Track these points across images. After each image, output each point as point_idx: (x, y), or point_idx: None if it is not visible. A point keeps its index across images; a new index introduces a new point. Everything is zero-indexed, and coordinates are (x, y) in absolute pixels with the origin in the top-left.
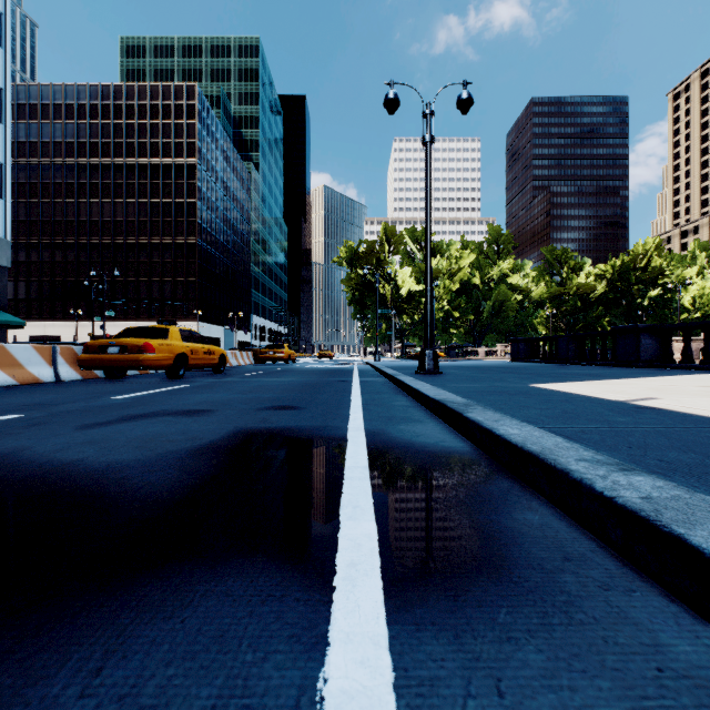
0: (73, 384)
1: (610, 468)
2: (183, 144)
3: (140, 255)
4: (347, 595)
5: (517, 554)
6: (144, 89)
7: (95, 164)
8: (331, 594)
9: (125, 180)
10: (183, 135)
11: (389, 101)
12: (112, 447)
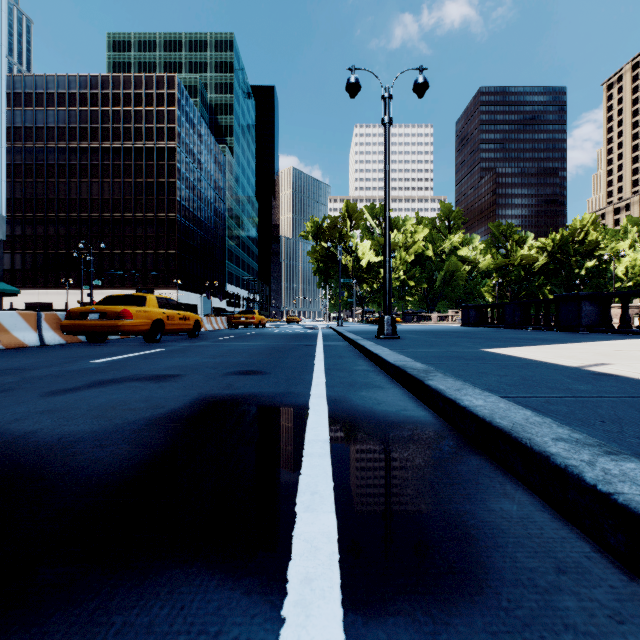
0: (56, 348)
1: (594, 451)
2: (164, 129)
3: (125, 230)
4: (298, 632)
5: (501, 562)
6: (129, 79)
7: (85, 147)
8: (278, 629)
9: (112, 161)
10: (164, 121)
11: (351, 85)
12: (71, 417)
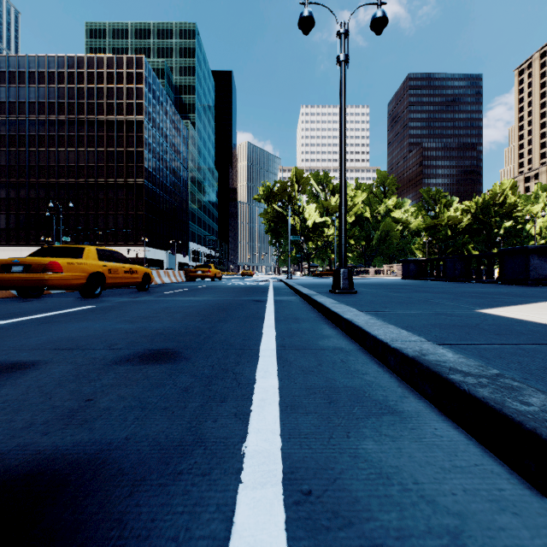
0: None
1: None
2: (133, 104)
3: (98, 193)
4: None
5: None
6: (102, 60)
7: (62, 120)
8: None
9: (86, 133)
10: (133, 97)
11: (304, 19)
12: None
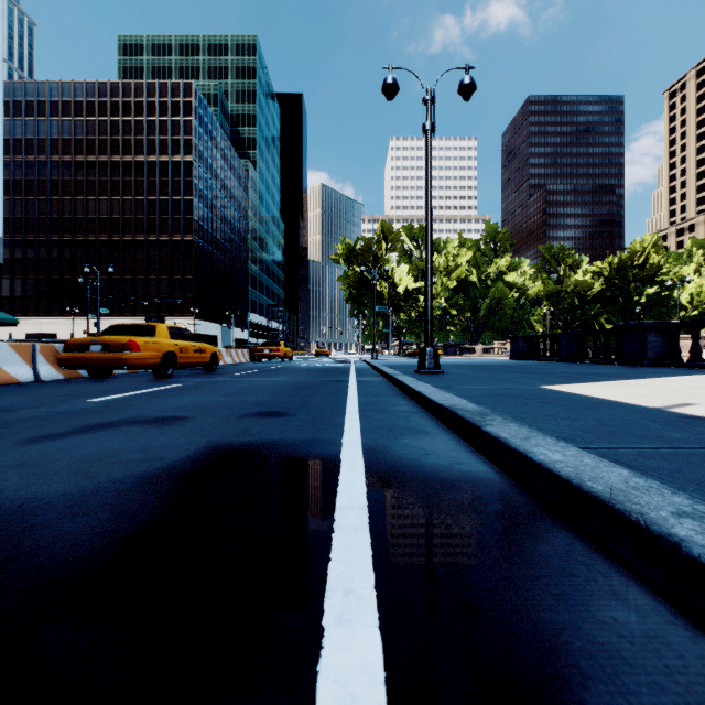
0: (52, 384)
1: None
2: (180, 141)
3: (136, 253)
4: None
5: None
6: (141, 86)
7: (92, 161)
8: None
9: (122, 177)
10: (180, 133)
11: (388, 86)
12: (44, 473)
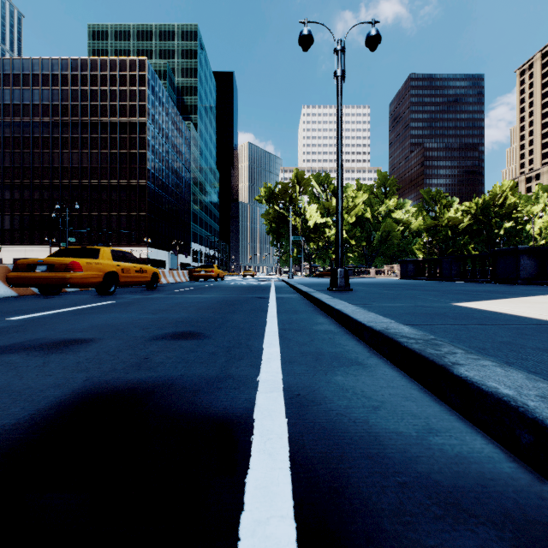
0: None
1: None
2: (136, 106)
3: (101, 194)
4: None
5: None
6: (105, 62)
7: (66, 122)
8: None
9: (90, 134)
10: (136, 99)
11: (304, 37)
12: None
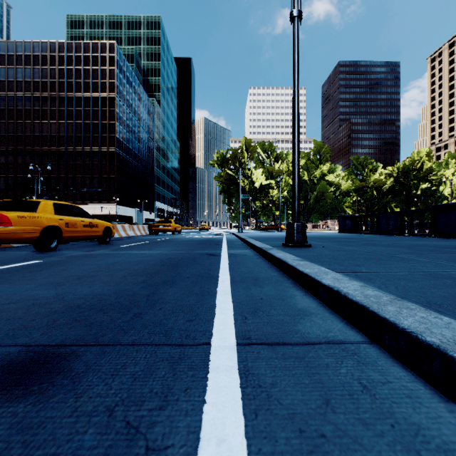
0: None
1: None
2: (106, 83)
3: (76, 159)
4: None
5: None
6: (79, 45)
7: (45, 96)
8: None
9: (66, 107)
10: (106, 77)
11: None
12: None
